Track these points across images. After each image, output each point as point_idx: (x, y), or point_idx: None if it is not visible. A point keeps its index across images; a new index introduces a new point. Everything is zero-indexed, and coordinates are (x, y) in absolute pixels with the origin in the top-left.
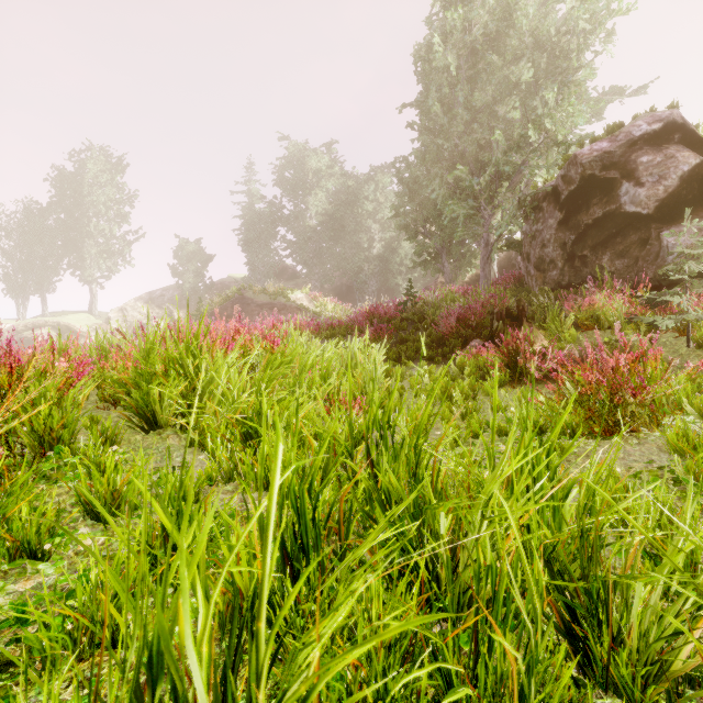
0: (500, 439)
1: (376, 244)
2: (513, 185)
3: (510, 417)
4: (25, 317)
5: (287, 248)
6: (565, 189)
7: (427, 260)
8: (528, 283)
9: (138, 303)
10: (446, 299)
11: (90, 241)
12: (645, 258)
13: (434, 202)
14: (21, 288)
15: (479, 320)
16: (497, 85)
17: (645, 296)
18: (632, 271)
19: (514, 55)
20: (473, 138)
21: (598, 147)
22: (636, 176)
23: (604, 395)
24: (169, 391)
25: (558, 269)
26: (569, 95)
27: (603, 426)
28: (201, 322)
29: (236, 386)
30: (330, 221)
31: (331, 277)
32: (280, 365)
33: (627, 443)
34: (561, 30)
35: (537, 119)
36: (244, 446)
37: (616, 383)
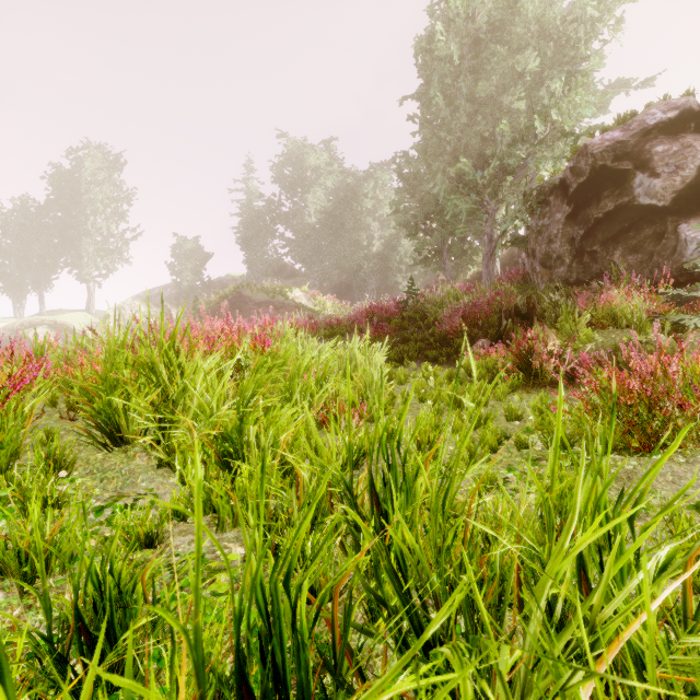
0: (520, 454)
1: (375, 242)
2: (518, 178)
3: (528, 428)
4: (22, 316)
5: (285, 246)
6: (573, 182)
7: (428, 258)
8: (533, 281)
9: (136, 302)
10: (449, 296)
11: (88, 239)
12: (660, 253)
13: (435, 198)
14: (18, 286)
15: (485, 318)
16: (501, 75)
17: (672, 291)
18: (646, 267)
19: (519, 44)
20: (477, 131)
21: (609, 137)
22: (651, 166)
23: (642, 405)
24: (138, 401)
25: (566, 266)
26: (576, 85)
27: (643, 441)
28: (178, 320)
29: (215, 395)
30: (329, 219)
31: (330, 275)
32: (272, 367)
33: (673, 461)
34: (567, 19)
35: (543, 110)
36: (222, 469)
37: (654, 391)
